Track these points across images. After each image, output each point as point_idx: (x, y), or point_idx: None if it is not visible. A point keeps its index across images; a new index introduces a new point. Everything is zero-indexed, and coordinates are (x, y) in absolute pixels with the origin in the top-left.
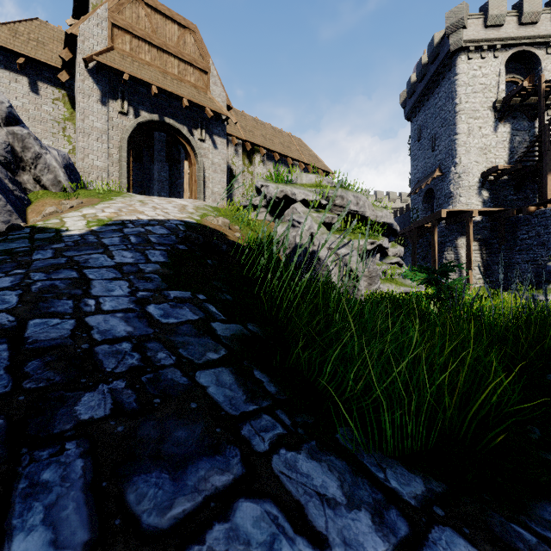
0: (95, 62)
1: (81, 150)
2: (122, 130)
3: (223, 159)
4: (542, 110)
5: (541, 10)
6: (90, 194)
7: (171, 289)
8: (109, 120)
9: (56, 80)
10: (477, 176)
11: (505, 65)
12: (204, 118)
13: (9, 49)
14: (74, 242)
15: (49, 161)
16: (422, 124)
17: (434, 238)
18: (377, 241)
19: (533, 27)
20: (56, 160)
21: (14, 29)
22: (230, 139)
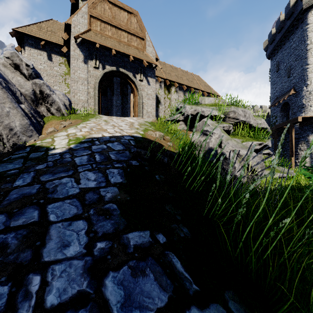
0: (80, 39)
1: (73, 91)
2: (95, 77)
3: (153, 91)
4: None
5: None
6: (77, 117)
7: (130, 229)
8: (88, 72)
9: (61, 52)
10: None
11: None
12: (142, 67)
13: (37, 37)
14: (54, 162)
15: (54, 98)
16: (279, 60)
17: (291, 136)
18: (264, 142)
19: None
20: (58, 97)
21: (39, 26)
22: (157, 78)
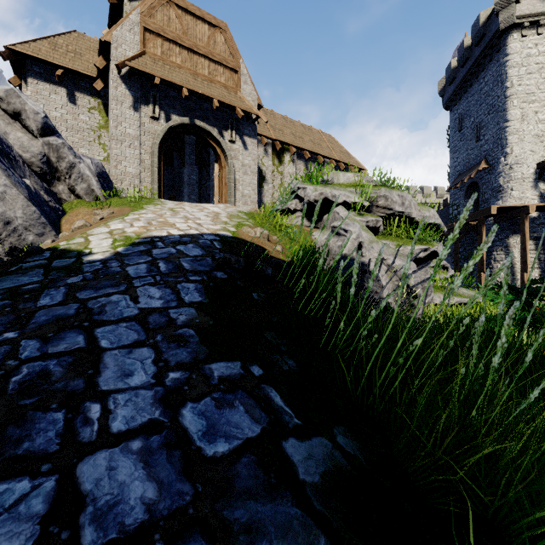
0: (127, 68)
1: (114, 157)
2: (154, 135)
3: (253, 160)
4: None
5: None
6: (122, 202)
7: (213, 359)
8: (141, 126)
9: (92, 89)
10: (532, 167)
11: None
12: (234, 118)
13: (49, 62)
14: (94, 273)
15: (83, 170)
16: (464, 112)
17: (481, 237)
18: (431, 247)
19: None
20: (89, 169)
21: (53, 43)
22: (259, 138)
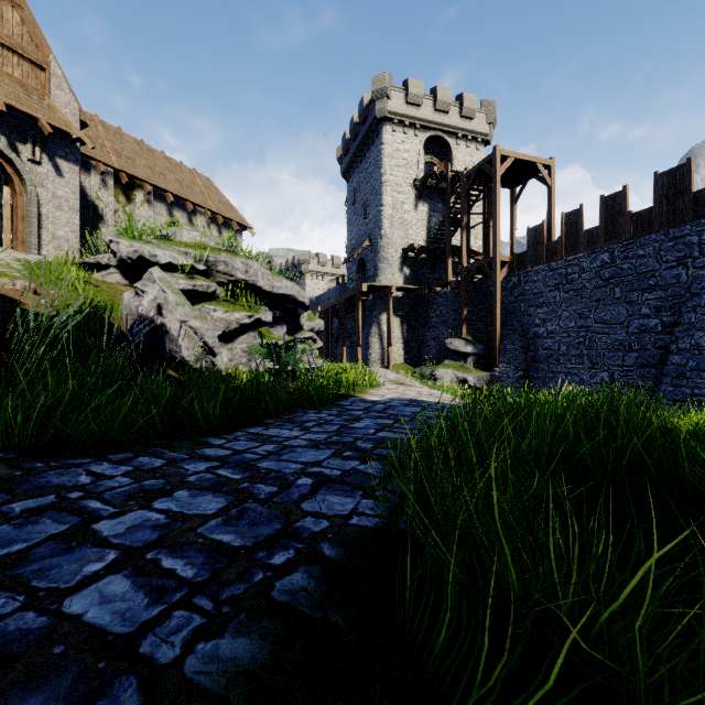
0: None
1: None
2: None
3: (74, 193)
4: (449, 197)
5: (451, 102)
6: None
7: None
8: None
9: None
10: (400, 252)
11: (426, 146)
12: (39, 131)
13: None
14: None
15: None
16: (356, 187)
17: (358, 313)
18: (256, 315)
19: (445, 115)
20: None
21: None
22: (93, 163)
